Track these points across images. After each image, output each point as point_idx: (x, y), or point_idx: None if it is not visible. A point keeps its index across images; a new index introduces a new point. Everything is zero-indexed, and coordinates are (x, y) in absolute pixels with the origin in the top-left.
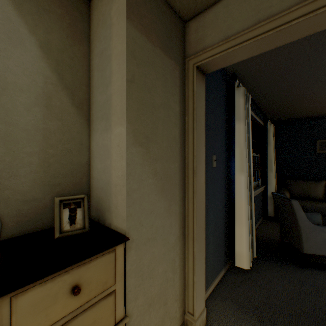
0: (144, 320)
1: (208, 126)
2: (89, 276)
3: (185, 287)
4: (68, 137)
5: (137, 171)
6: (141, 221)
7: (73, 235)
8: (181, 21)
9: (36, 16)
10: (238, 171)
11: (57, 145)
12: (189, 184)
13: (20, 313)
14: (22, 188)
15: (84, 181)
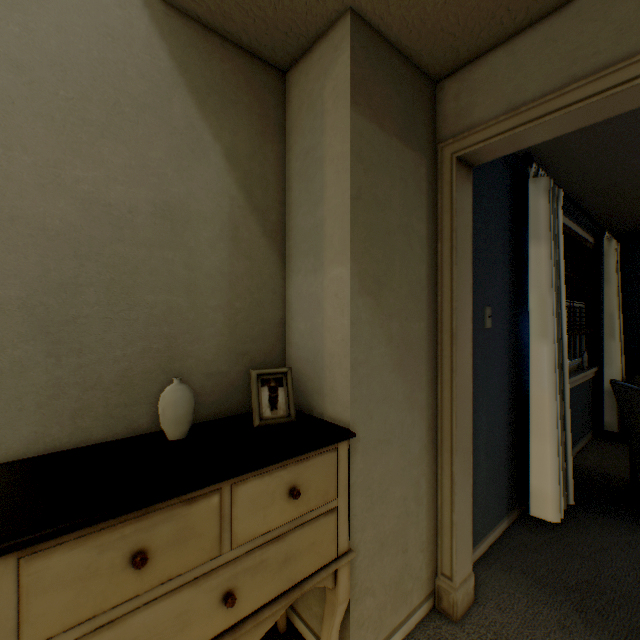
0: (374, 566)
1: (476, 254)
2: (307, 478)
3: (435, 531)
4: (257, 283)
5: (364, 335)
6: (370, 412)
7: (275, 424)
8: (429, 82)
9: (221, 113)
10: (535, 337)
11: (245, 296)
12: (444, 356)
13: (240, 505)
14: (206, 356)
15: (278, 349)
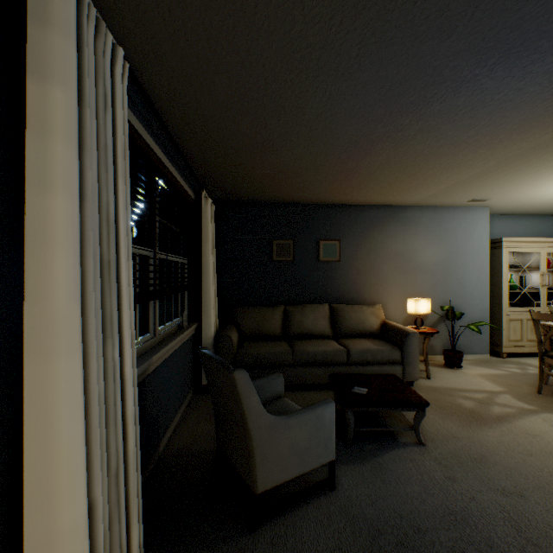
0: None
1: None
2: None
3: None
4: None
5: None
6: None
7: None
8: None
9: None
10: (42, 315)
11: None
12: None
13: None
14: None
15: None
